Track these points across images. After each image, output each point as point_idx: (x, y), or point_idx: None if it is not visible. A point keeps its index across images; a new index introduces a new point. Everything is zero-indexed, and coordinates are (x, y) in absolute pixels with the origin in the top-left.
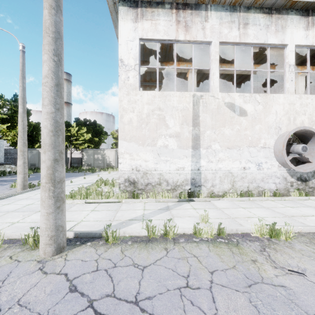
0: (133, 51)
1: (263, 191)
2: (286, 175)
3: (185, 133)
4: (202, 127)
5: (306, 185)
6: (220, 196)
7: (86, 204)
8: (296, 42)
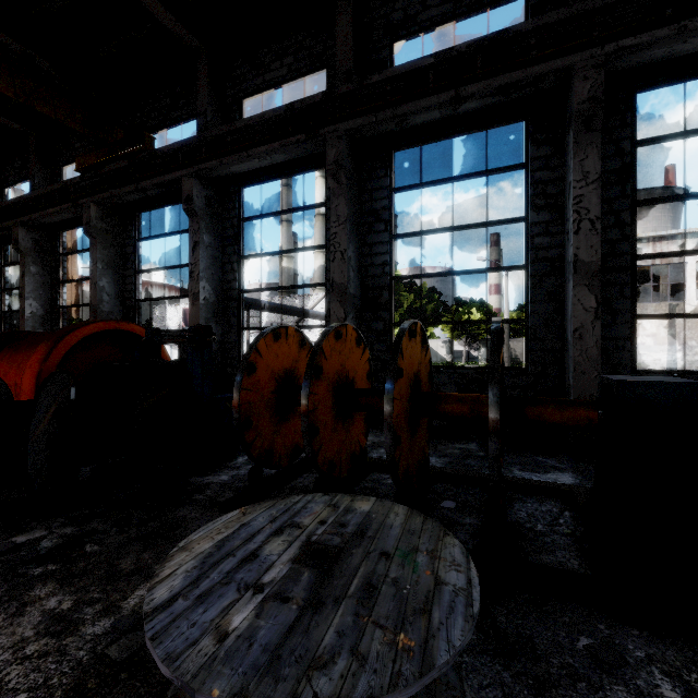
0: None
1: None
2: None
3: (661, 334)
4: (678, 329)
5: None
6: None
7: None
8: None
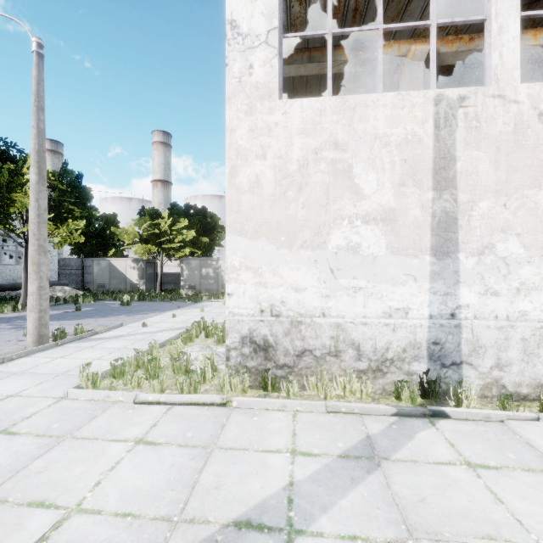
0: None
1: None
2: None
3: (412, 210)
4: (464, 191)
5: None
6: (523, 397)
7: (136, 407)
8: None
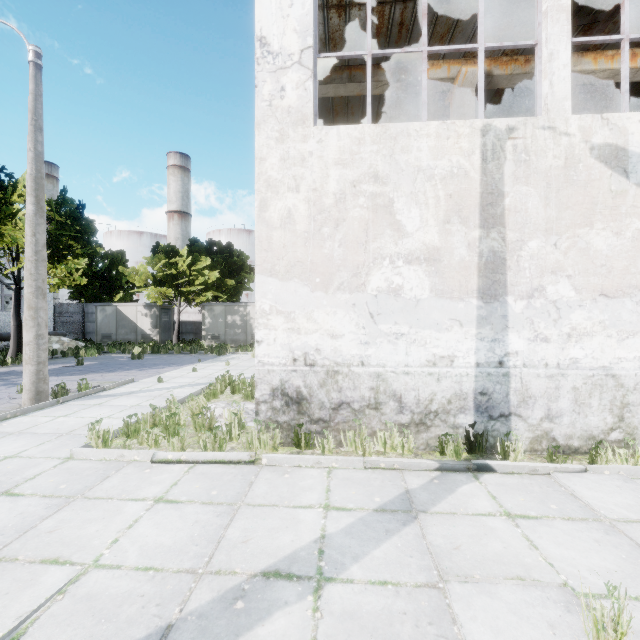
0: (297, 11)
1: None
2: None
3: (458, 250)
4: (513, 230)
5: None
6: (574, 450)
7: (154, 466)
8: None
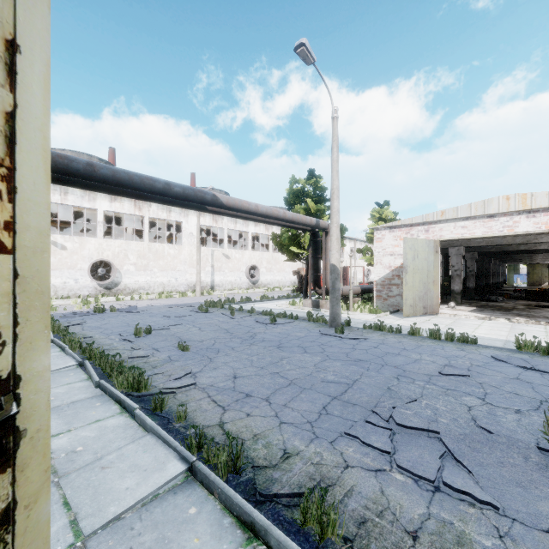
0: None
1: (80, 296)
2: (97, 286)
3: None
4: None
5: (111, 291)
6: None
7: None
8: (104, 209)
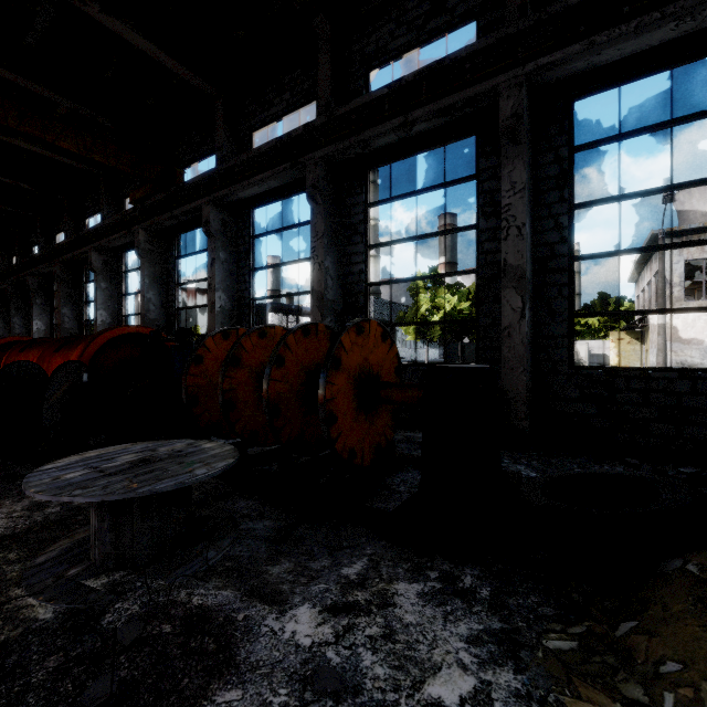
0: (678, 272)
1: None
2: None
3: None
4: None
5: None
6: None
7: None
8: None
